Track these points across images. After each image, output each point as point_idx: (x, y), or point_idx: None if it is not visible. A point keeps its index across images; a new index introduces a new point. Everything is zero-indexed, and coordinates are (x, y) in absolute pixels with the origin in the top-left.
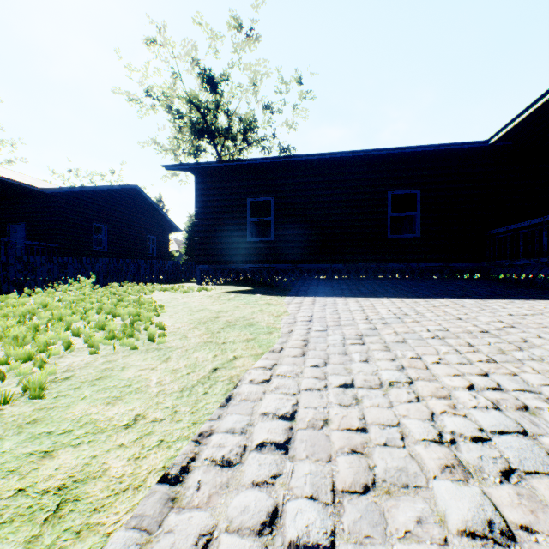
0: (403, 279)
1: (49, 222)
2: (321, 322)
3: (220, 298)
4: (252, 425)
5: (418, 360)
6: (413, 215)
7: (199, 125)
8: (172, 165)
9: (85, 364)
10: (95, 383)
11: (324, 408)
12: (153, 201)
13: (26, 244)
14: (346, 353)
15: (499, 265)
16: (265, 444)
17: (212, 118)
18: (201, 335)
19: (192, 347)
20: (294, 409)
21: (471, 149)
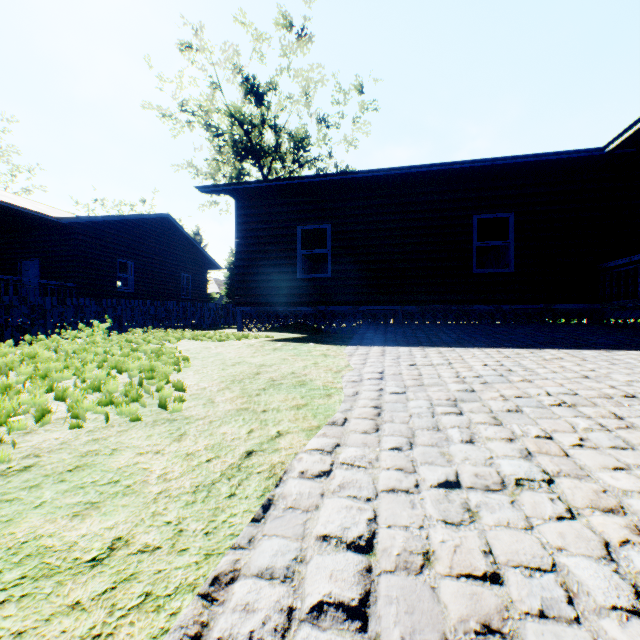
0: (493, 324)
1: (66, 258)
2: (396, 380)
3: (263, 347)
4: (303, 560)
5: (548, 441)
6: (501, 247)
7: (242, 144)
8: (208, 186)
9: (59, 445)
10: (65, 477)
11: (420, 529)
12: (187, 233)
13: (39, 283)
14: (439, 428)
15: (618, 306)
16: (326, 607)
17: (257, 136)
18: (233, 400)
19: (219, 418)
20: (371, 529)
21: (581, 159)
